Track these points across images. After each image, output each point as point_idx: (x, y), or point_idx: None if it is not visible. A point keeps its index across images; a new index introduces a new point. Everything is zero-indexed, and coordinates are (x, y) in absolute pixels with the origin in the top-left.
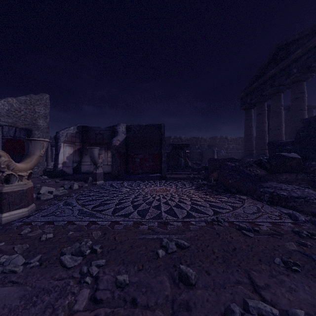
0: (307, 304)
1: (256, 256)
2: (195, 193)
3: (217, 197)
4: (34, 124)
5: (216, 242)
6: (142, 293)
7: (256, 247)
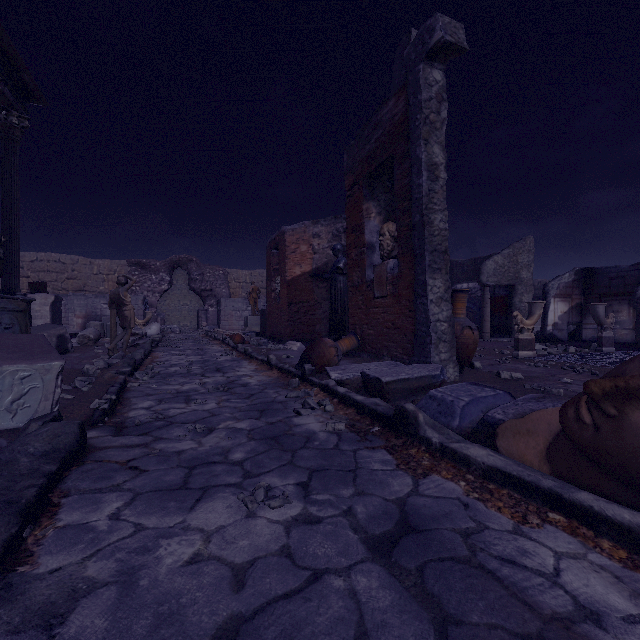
0: None
1: None
2: None
3: None
4: (517, 278)
5: None
6: None
7: None
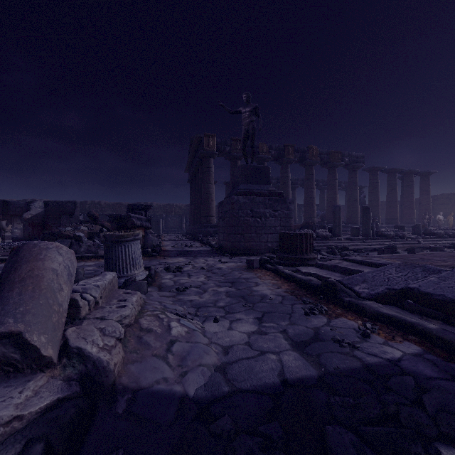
0: None
1: None
2: None
3: None
4: None
5: None
6: None
7: None
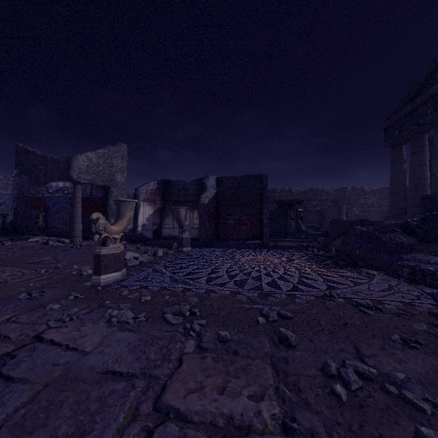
0: (414, 372)
1: (370, 332)
2: (307, 265)
3: (335, 271)
4: (112, 180)
5: (324, 316)
6: (243, 348)
7: (374, 324)
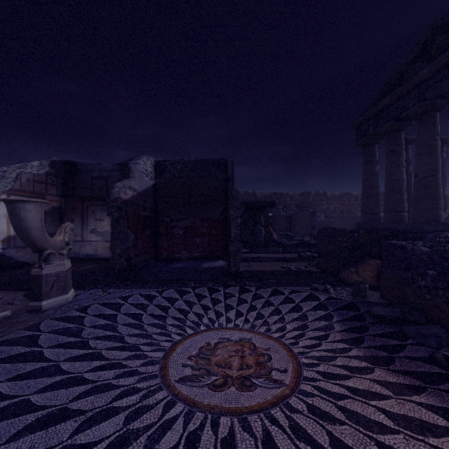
0: None
1: None
2: (398, 404)
3: None
4: None
5: None
6: None
7: None
